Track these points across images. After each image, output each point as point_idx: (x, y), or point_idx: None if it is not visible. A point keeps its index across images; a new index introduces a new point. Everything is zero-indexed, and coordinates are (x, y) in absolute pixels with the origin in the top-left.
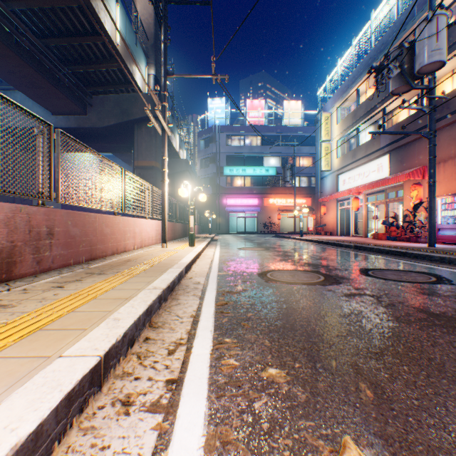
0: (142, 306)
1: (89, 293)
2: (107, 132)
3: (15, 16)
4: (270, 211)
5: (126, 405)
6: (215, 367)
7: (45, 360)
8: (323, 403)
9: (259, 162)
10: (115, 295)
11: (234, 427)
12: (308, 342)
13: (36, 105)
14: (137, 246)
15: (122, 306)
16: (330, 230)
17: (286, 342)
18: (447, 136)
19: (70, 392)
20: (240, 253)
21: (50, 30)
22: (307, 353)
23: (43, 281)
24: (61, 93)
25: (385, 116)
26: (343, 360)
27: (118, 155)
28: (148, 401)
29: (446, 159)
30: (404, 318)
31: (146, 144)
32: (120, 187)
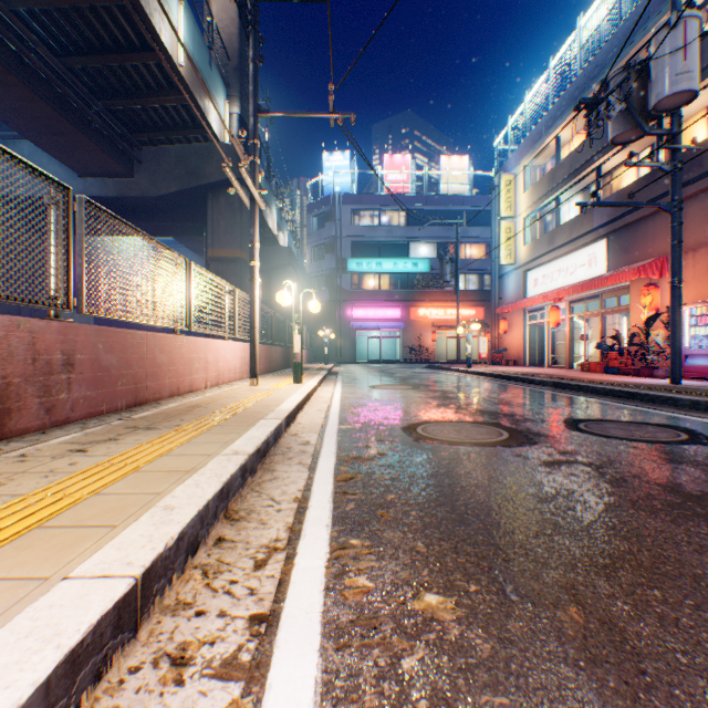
0: (214, 484)
1: (127, 461)
2: (165, 204)
3: (19, 21)
4: (420, 327)
5: (178, 666)
6: (334, 591)
7: (38, 584)
8: (522, 661)
9: (403, 251)
10: (170, 465)
11: (368, 707)
12: (490, 545)
13: (54, 162)
14: (211, 384)
15: (179, 484)
16: (513, 357)
17: (452, 545)
18: (699, 210)
19: (74, 648)
20: (373, 394)
21: (74, 44)
22: (489, 566)
23: (54, 440)
24: (93, 143)
25: (601, 179)
26: (549, 578)
27: (183, 241)
28: (217, 657)
29: (697, 247)
30: (644, 502)
31: (226, 224)
32: (183, 290)
